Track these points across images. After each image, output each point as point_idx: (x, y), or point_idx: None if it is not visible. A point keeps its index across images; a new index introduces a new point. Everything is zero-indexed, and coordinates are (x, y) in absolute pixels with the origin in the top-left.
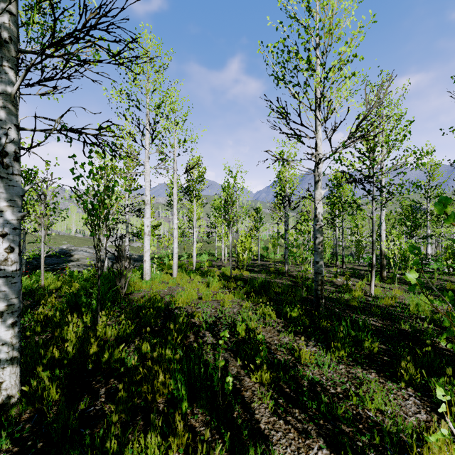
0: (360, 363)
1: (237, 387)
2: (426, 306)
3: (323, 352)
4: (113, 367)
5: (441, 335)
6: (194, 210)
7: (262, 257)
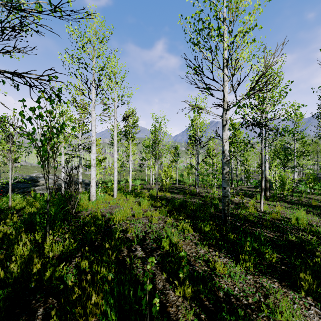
0: (263, 273)
1: (163, 303)
2: (303, 219)
3: (233, 262)
4: (54, 284)
5: (320, 245)
6: (130, 147)
7: (179, 182)
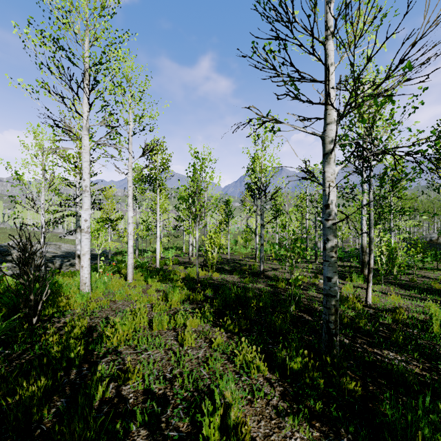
0: None
1: None
2: None
3: None
4: None
5: None
6: (157, 201)
7: (232, 251)
